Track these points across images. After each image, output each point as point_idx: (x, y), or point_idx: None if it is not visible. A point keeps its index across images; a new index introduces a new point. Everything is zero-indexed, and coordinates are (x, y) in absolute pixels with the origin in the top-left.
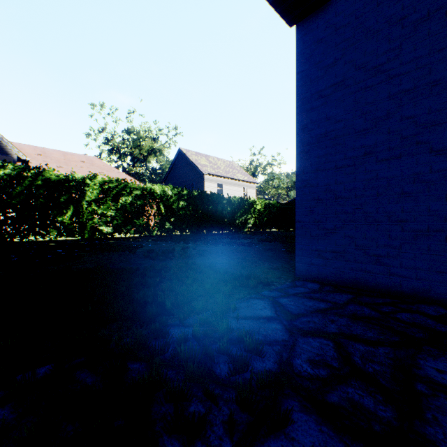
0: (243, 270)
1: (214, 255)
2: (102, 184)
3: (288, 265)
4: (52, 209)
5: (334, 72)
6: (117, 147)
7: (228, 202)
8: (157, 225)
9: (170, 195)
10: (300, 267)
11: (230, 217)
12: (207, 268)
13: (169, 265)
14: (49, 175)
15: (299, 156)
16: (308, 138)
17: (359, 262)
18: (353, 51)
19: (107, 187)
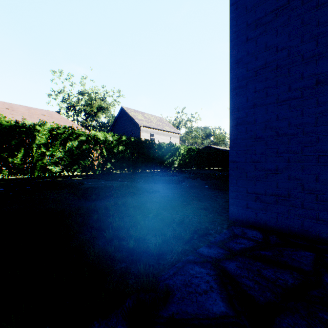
0: (173, 211)
1: (145, 192)
2: (51, 130)
3: (216, 203)
4: (2, 151)
5: None
6: (73, 104)
7: (159, 147)
8: (100, 165)
9: (111, 141)
10: (235, 210)
11: (160, 159)
12: (136, 209)
13: (99, 206)
14: (1, 121)
15: (233, 92)
16: (244, 72)
17: (309, 208)
18: None
19: (56, 133)
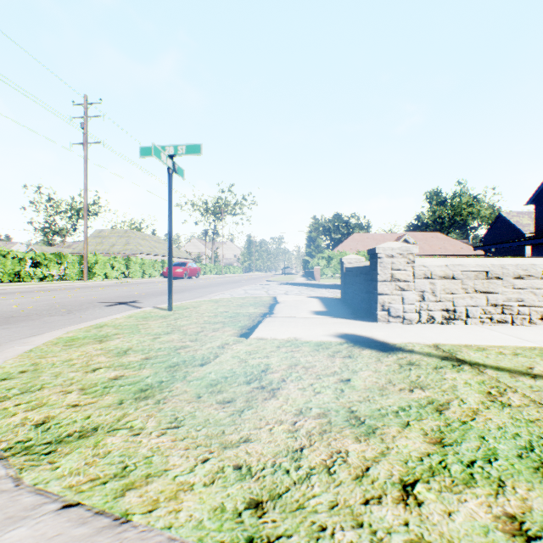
0: None
1: None
2: None
3: None
4: None
5: (537, 254)
6: (439, 216)
7: None
8: None
9: None
10: None
11: None
12: None
13: None
14: None
15: None
16: None
17: None
18: (539, 253)
19: None
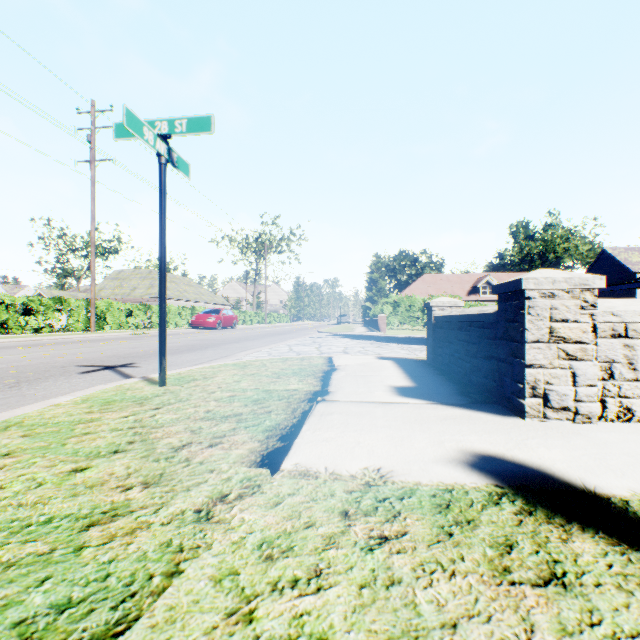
0: None
1: None
2: None
3: None
4: None
5: None
6: (528, 252)
7: None
8: None
9: None
10: None
11: None
12: None
13: None
14: None
15: None
16: None
17: None
18: None
19: None
